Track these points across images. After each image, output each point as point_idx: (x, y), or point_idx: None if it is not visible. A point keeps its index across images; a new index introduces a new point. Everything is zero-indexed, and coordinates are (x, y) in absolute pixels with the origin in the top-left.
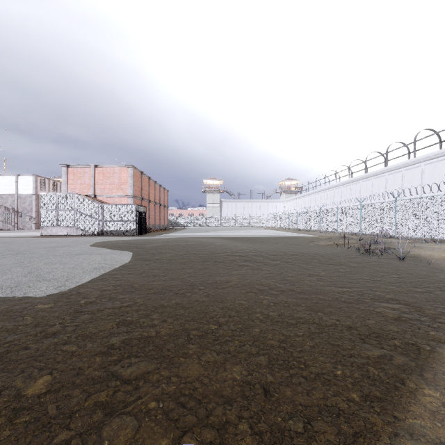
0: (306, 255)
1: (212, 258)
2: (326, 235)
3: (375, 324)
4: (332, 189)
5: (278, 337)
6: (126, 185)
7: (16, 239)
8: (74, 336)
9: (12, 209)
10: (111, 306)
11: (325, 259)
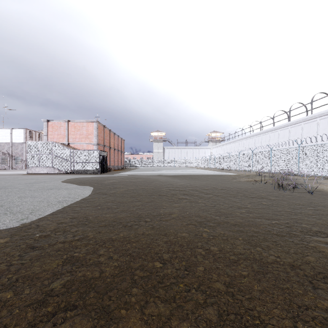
0: (233, 189)
1: (157, 192)
2: (244, 173)
3: (316, 261)
4: (247, 139)
5: (223, 278)
6: (92, 135)
7: (6, 176)
8: (15, 278)
9: (8, 154)
10: (63, 241)
11: (248, 192)
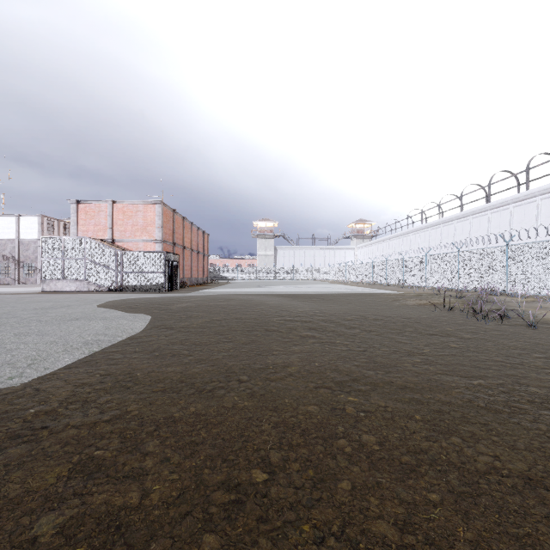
0: (395, 320)
1: (262, 325)
2: (413, 291)
3: None
4: (417, 232)
5: (392, 510)
6: (153, 226)
7: (5, 297)
8: None
9: (12, 258)
10: (79, 422)
11: (423, 325)
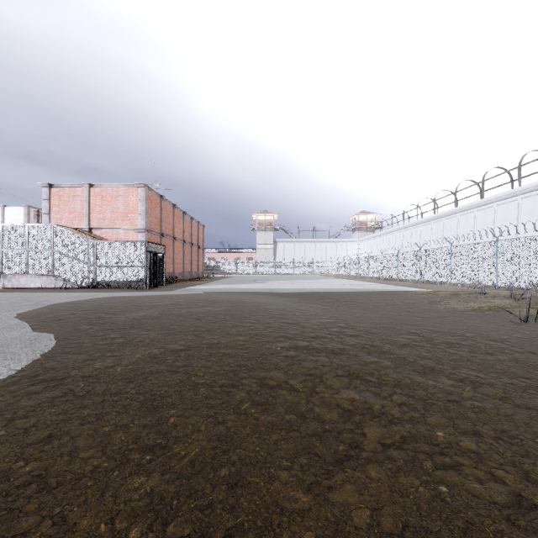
0: (484, 346)
1: (255, 365)
2: (445, 289)
3: None
4: (429, 223)
5: None
6: (135, 213)
7: None
8: None
9: None
10: None
11: None
